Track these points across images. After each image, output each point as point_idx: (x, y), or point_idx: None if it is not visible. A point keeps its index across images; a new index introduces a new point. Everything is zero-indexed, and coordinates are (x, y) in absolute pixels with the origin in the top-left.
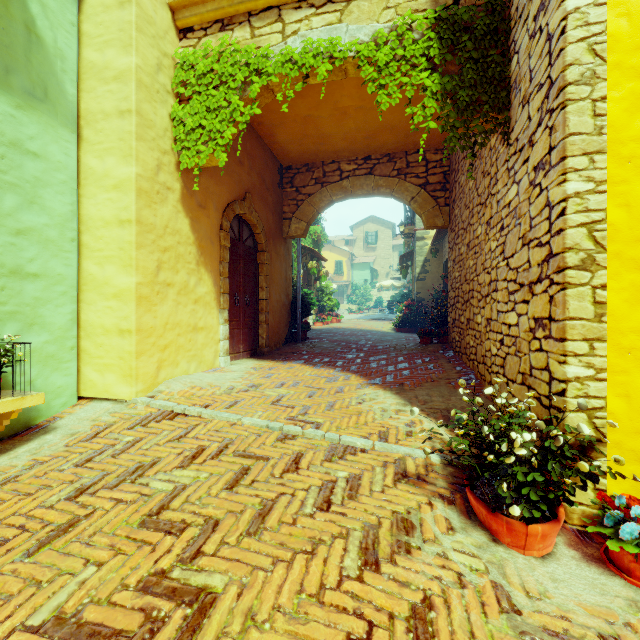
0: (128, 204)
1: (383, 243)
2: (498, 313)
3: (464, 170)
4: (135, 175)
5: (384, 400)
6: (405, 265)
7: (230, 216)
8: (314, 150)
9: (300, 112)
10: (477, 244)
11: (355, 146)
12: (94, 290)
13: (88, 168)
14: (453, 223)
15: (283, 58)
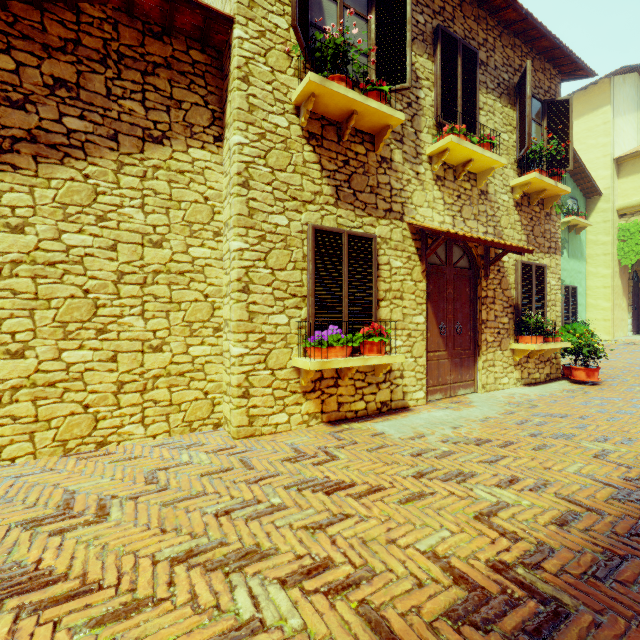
0: (607, 282)
1: None
2: None
3: None
4: (610, 273)
5: None
6: None
7: (631, 272)
8: None
9: None
10: None
11: None
12: (592, 308)
13: (589, 271)
14: None
15: None
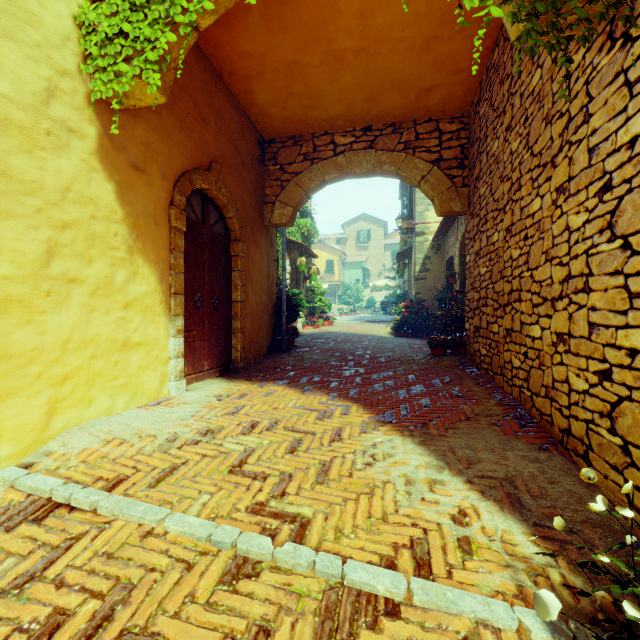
0: None
1: (375, 242)
2: (592, 327)
3: (499, 132)
4: None
5: (405, 457)
6: (403, 263)
7: (186, 189)
8: (302, 116)
9: (283, 56)
10: (531, 225)
11: (353, 111)
12: None
13: None
14: (476, 206)
15: None
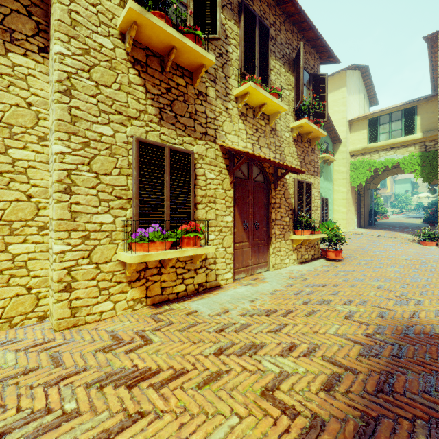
0: (345, 196)
1: None
2: None
3: None
4: (346, 190)
5: (407, 235)
6: (432, 188)
7: (357, 190)
8: None
9: None
10: None
11: None
12: (336, 212)
13: (335, 189)
14: None
15: (379, 163)
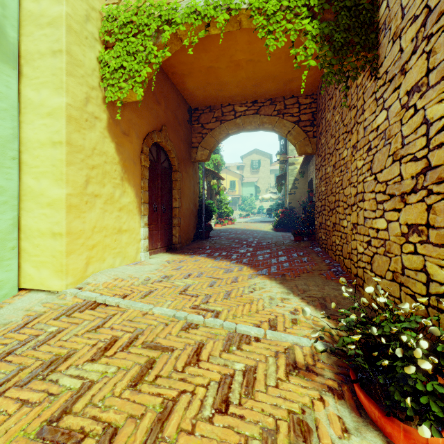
0: (59, 128)
1: (264, 168)
2: (365, 219)
3: (330, 108)
4: (65, 104)
5: (271, 289)
6: (280, 183)
7: (149, 143)
8: (215, 95)
9: (204, 64)
10: (343, 164)
11: (246, 92)
12: (32, 200)
13: (27, 99)
14: (320, 150)
15: (189, 10)
